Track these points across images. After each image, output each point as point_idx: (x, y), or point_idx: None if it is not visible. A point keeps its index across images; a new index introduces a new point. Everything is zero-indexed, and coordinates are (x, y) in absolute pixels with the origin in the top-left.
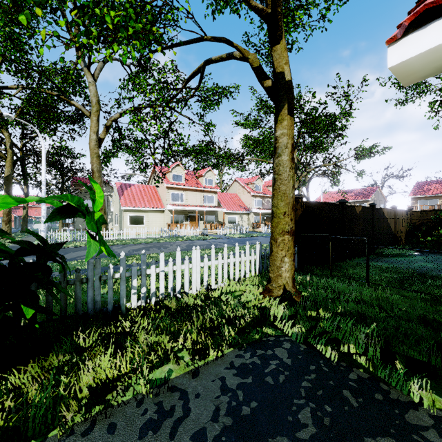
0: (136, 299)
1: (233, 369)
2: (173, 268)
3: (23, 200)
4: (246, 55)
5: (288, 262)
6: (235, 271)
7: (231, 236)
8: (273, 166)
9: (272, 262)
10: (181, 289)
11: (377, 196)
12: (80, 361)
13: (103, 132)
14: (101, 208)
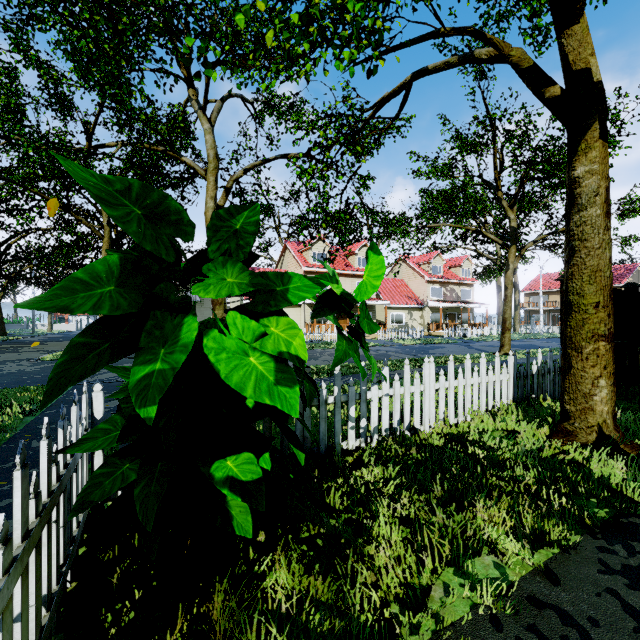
0: (354, 436)
1: (618, 576)
2: (399, 390)
3: (318, 282)
4: (506, 51)
5: (606, 387)
6: (481, 397)
7: (401, 342)
8: (568, 226)
9: (571, 386)
10: (402, 422)
11: (637, 279)
12: (342, 534)
13: (222, 197)
14: (220, 302)
